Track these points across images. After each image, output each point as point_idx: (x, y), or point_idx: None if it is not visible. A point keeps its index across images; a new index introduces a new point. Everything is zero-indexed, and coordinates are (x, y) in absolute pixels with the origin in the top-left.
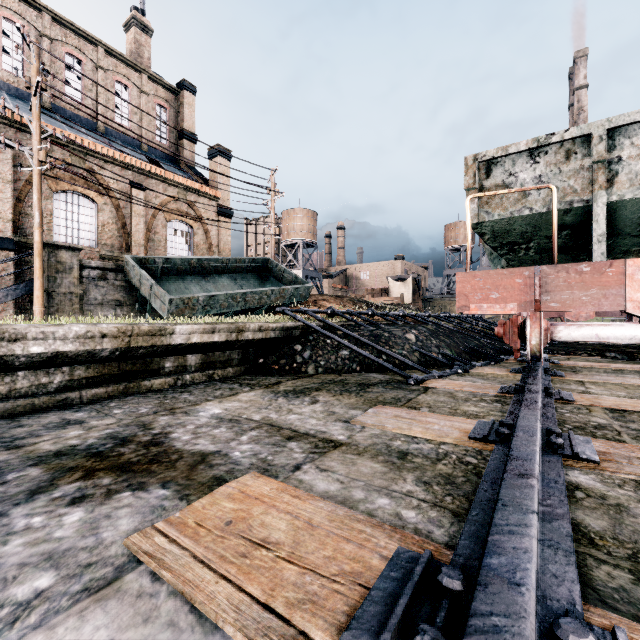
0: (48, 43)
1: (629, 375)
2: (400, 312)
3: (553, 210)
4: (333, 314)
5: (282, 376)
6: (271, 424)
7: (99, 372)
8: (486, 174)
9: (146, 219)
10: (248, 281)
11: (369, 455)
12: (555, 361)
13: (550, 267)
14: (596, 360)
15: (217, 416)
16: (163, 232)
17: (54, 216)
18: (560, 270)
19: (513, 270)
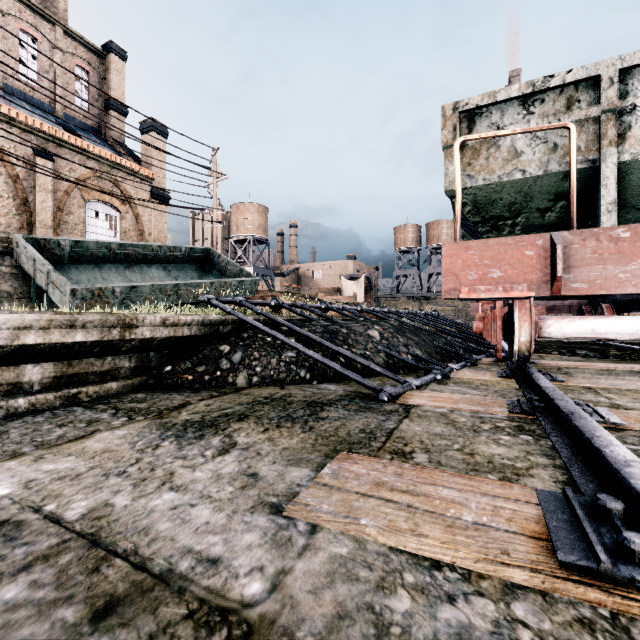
0: None
1: (629, 377)
2: (357, 306)
3: (572, 157)
4: (278, 306)
5: (196, 392)
6: (94, 536)
7: None
8: (468, 128)
9: (56, 196)
10: (185, 273)
11: None
12: (534, 361)
13: (573, 233)
14: (571, 358)
15: None
16: (80, 213)
17: None
18: (587, 237)
19: (521, 238)
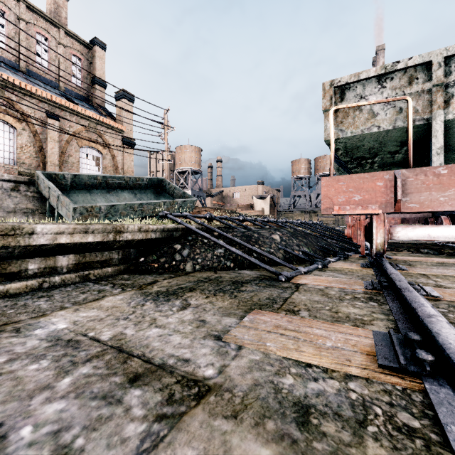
0: None
1: (454, 268)
2: (265, 218)
3: (409, 119)
4: (211, 219)
5: (160, 274)
6: (120, 348)
7: None
8: (340, 98)
9: (61, 144)
10: (146, 195)
11: (251, 418)
12: (388, 256)
13: (409, 170)
14: (416, 255)
15: (55, 335)
16: (76, 155)
17: None
18: (419, 173)
19: (374, 174)
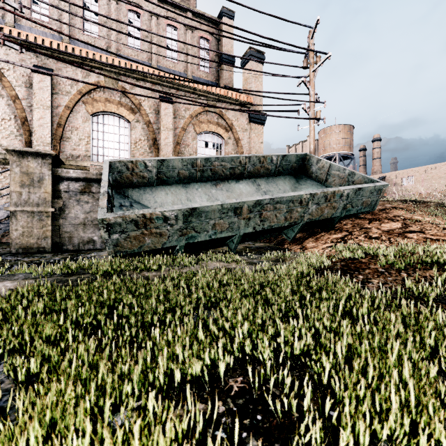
0: (114, 4)
1: None
2: None
3: None
4: None
5: None
6: None
7: None
8: None
9: (176, 133)
10: (276, 186)
11: None
12: None
13: None
14: None
15: None
16: (193, 145)
17: (93, 138)
18: None
19: None
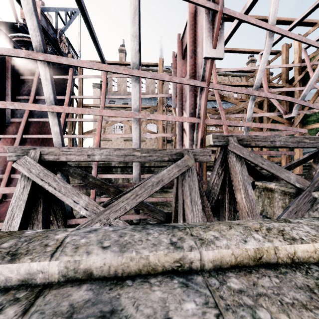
0: None
1: None
2: None
3: None
4: None
5: None
6: None
7: (304, 168)
8: None
9: None
10: None
11: None
12: None
13: None
14: None
15: None
16: None
17: None
18: None
19: None
